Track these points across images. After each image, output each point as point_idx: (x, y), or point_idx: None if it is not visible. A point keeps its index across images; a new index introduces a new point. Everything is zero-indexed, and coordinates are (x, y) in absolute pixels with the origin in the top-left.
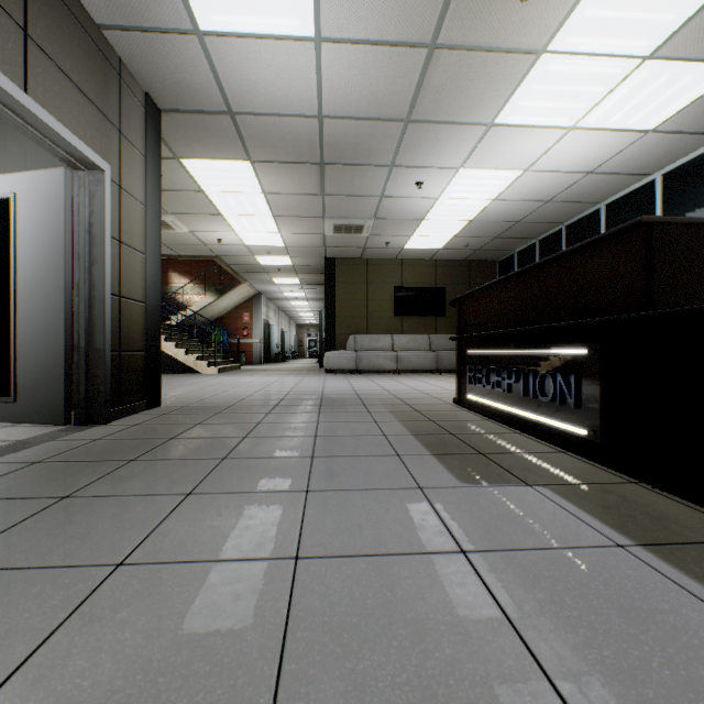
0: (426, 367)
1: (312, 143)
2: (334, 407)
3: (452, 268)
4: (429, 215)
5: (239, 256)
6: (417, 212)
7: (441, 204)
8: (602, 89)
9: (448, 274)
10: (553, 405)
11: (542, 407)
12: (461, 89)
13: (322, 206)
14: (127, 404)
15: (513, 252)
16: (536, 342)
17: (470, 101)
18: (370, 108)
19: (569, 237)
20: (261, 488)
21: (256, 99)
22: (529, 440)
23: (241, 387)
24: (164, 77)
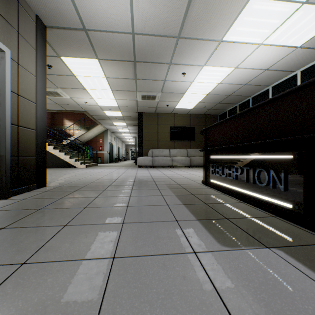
0: (185, 164)
1: (129, 49)
2: (140, 186)
3: (197, 118)
4: (188, 91)
5: (96, 111)
6: (182, 89)
7: (194, 85)
8: (279, 21)
9: (195, 121)
10: (267, 188)
11: (259, 189)
12: (207, 19)
13: (136, 85)
14: (23, 186)
15: (226, 110)
16: (254, 151)
17: (211, 26)
18: (159, 29)
19: (253, 102)
20: (80, 256)
21: (98, 21)
22: (251, 207)
23: (94, 175)
24: (45, 5)
